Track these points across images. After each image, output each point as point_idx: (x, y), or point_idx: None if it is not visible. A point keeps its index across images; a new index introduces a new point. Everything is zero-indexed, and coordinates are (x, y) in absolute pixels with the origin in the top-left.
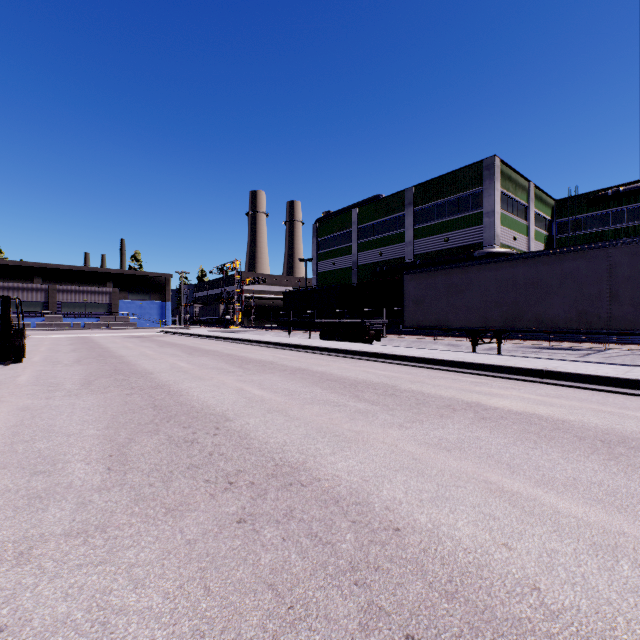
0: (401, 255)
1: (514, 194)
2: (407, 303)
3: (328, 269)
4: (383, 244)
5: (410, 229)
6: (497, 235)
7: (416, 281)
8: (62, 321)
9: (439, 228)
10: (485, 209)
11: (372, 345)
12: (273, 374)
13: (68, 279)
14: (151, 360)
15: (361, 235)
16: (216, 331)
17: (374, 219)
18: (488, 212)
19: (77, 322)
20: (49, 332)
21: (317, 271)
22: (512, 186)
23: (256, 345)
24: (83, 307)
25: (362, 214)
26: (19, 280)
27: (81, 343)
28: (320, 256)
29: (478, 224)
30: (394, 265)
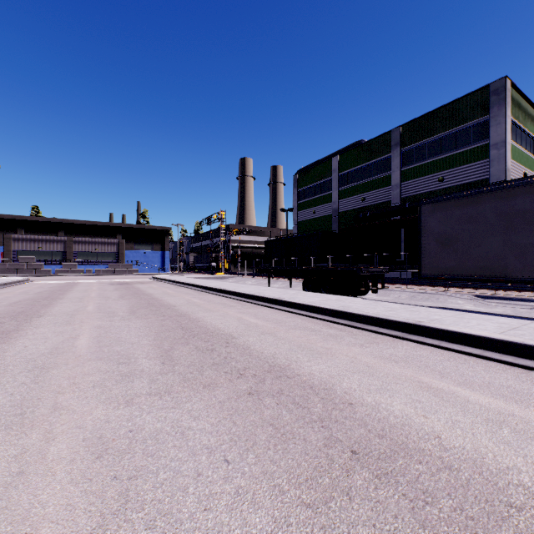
0: (386, 199)
1: (523, 124)
2: (427, 244)
3: (308, 218)
4: (366, 189)
5: (396, 171)
6: (508, 169)
7: (442, 212)
8: (77, 268)
9: (431, 167)
10: (492, 140)
11: (379, 302)
12: (208, 395)
13: (85, 232)
14: (58, 326)
15: (342, 182)
16: (201, 277)
17: (356, 165)
18: (496, 143)
19: (89, 269)
20: (59, 278)
21: (297, 220)
22: (521, 115)
23: (227, 297)
24: (95, 256)
25: (343, 161)
26: (46, 233)
27: (51, 291)
28: (300, 206)
29: (482, 158)
30: (379, 209)
